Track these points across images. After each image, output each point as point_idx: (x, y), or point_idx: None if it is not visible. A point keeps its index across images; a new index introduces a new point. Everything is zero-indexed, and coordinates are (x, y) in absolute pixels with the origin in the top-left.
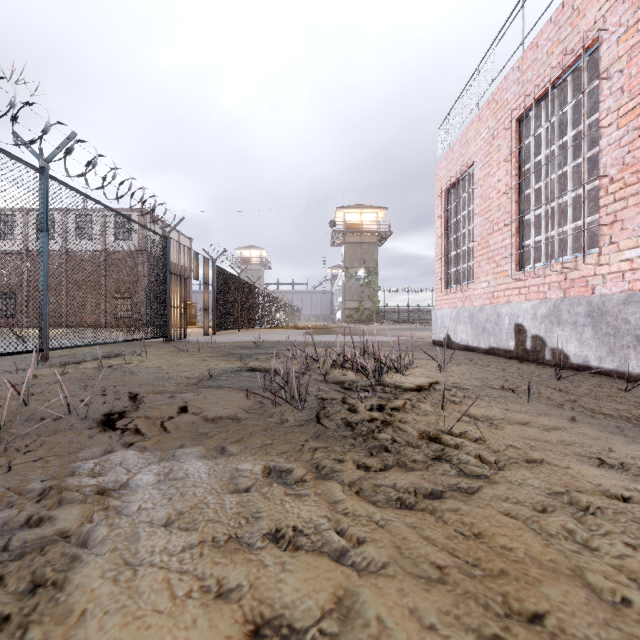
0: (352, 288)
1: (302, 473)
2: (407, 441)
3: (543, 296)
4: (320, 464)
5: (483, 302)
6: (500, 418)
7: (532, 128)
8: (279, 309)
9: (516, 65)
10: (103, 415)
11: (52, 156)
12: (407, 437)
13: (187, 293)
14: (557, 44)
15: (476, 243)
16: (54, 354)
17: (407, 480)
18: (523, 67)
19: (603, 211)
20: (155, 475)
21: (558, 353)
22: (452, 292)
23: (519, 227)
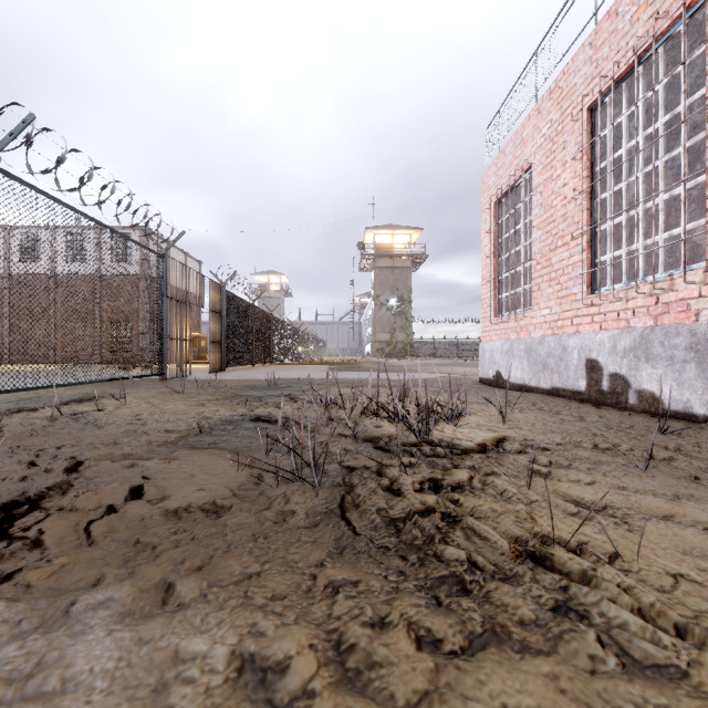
0: (383, 318)
1: (306, 676)
2: (495, 564)
3: (625, 325)
4: (344, 638)
5: (543, 333)
6: (624, 507)
7: (609, 117)
8: (301, 342)
9: (588, 41)
10: (1, 506)
11: (3, 144)
12: (493, 555)
13: (196, 323)
14: (645, 8)
15: (534, 262)
16: (13, 397)
17: (530, 699)
18: (597, 42)
19: None
20: None
21: (647, 396)
22: (504, 321)
23: (591, 240)
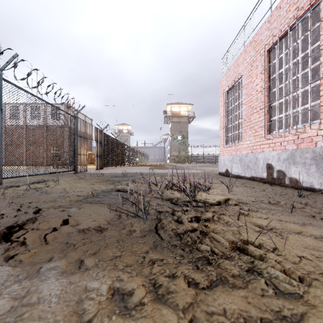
0: (175, 145)
1: (141, 296)
2: (222, 252)
3: (284, 148)
4: (157, 282)
5: (247, 151)
6: (280, 228)
7: (276, 54)
8: (137, 156)
9: (267, 20)
10: (6, 228)
11: (4, 67)
12: (222, 248)
13: (90, 147)
14: (292, 5)
15: (243, 119)
16: (8, 181)
17: (235, 306)
18: (271, 20)
19: (322, 98)
20: (10, 299)
21: (293, 180)
22: (229, 146)
23: (269, 110)
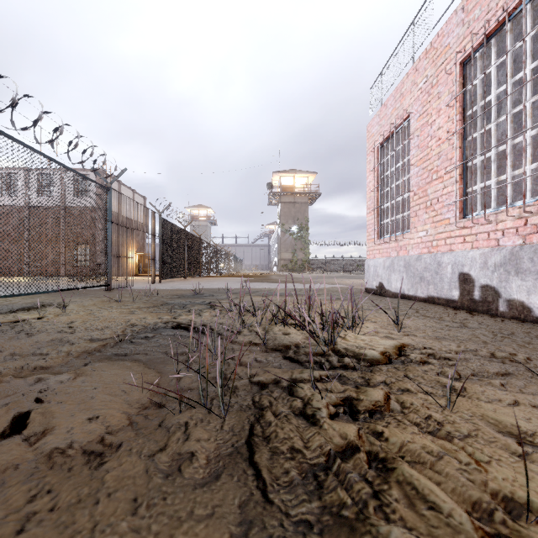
0: (287, 241)
1: None
2: None
3: (495, 243)
4: None
5: (420, 251)
6: None
7: (479, 69)
8: (223, 259)
9: (460, 6)
10: None
11: None
12: None
13: (141, 245)
14: None
15: (412, 193)
16: None
17: None
18: (469, 6)
19: None
20: None
21: (517, 305)
22: (385, 242)
23: (463, 173)
